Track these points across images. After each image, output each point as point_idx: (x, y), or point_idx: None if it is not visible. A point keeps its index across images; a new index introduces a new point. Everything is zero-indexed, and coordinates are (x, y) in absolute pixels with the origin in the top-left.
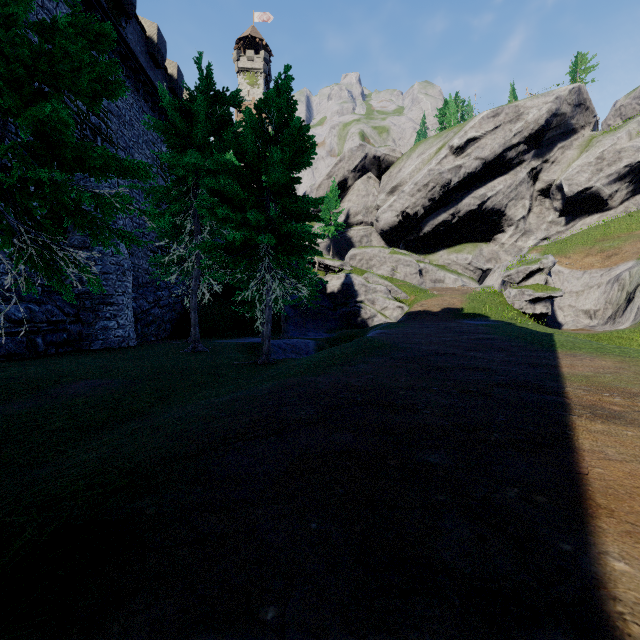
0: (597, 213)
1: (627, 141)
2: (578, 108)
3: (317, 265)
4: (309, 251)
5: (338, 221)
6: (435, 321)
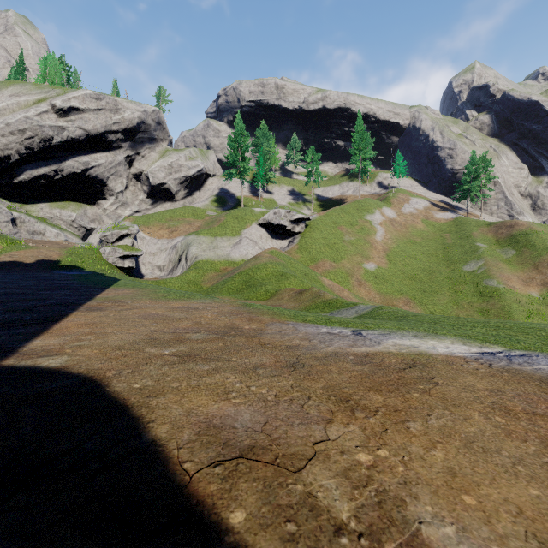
0: (170, 201)
1: (185, 161)
2: (159, 125)
3: None
4: None
5: None
6: (26, 272)
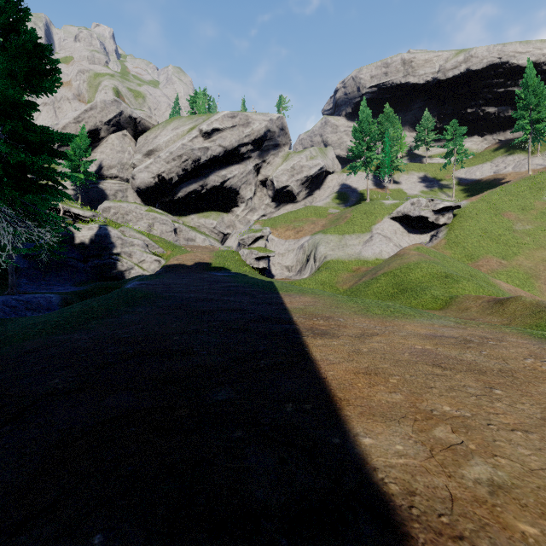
0: (291, 203)
1: (306, 161)
2: (282, 131)
3: (62, 212)
4: (54, 192)
5: (89, 170)
6: (190, 273)
